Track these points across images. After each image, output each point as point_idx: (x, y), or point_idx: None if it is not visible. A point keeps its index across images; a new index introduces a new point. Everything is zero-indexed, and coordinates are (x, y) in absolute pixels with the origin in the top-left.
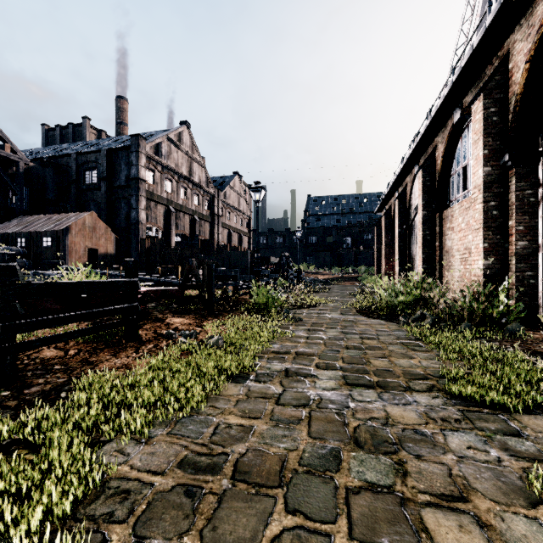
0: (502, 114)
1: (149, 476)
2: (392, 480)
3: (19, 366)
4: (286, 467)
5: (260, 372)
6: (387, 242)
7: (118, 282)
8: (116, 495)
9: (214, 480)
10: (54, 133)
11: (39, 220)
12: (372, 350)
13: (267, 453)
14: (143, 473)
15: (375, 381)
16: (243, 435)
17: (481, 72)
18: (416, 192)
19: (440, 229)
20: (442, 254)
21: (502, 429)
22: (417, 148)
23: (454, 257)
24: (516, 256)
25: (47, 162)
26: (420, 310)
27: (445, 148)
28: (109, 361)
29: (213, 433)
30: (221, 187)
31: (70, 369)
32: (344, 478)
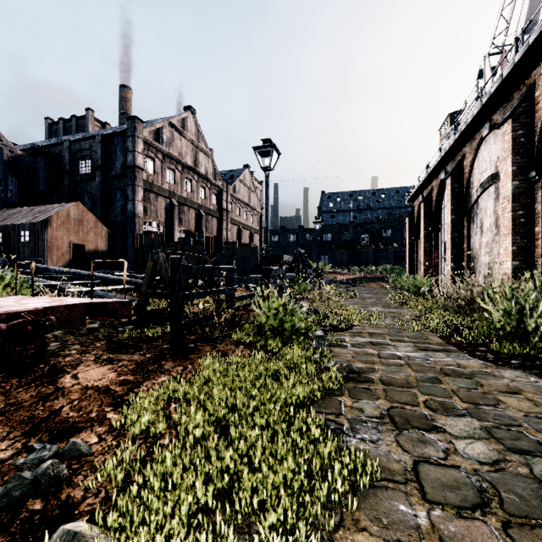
0: None
1: None
2: None
3: None
4: None
5: None
6: (427, 234)
7: None
8: None
9: None
10: (58, 127)
11: (20, 212)
12: None
13: None
14: None
15: None
16: None
17: None
18: (482, 163)
19: None
20: None
21: None
22: (495, 94)
23: None
24: None
25: (37, 150)
26: None
27: None
28: None
29: None
30: (230, 181)
31: None
32: None
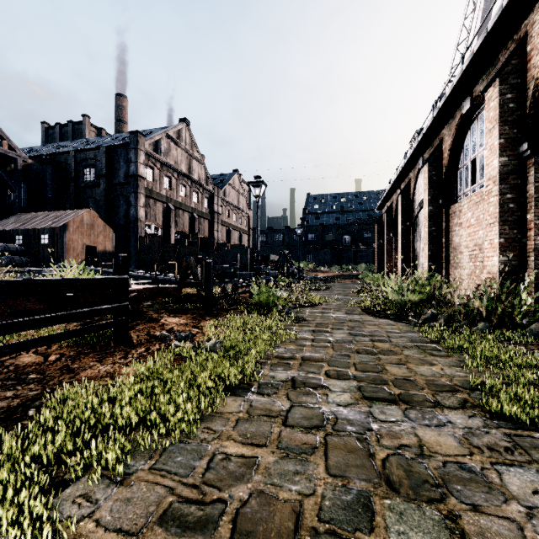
0: (519, 101)
1: (119, 538)
2: None
3: None
4: (302, 525)
5: (262, 381)
6: (389, 239)
7: (105, 279)
8: None
9: None
10: (54, 131)
11: (37, 217)
12: (385, 355)
13: (276, 500)
14: (112, 533)
15: (396, 394)
16: (244, 471)
17: (494, 58)
18: (420, 187)
19: (447, 225)
20: (449, 250)
21: None
22: (421, 142)
23: (462, 254)
24: (535, 252)
25: (45, 159)
26: (431, 310)
27: (452, 141)
28: (92, 368)
29: (207, 469)
30: (220, 185)
31: (47, 378)
32: None
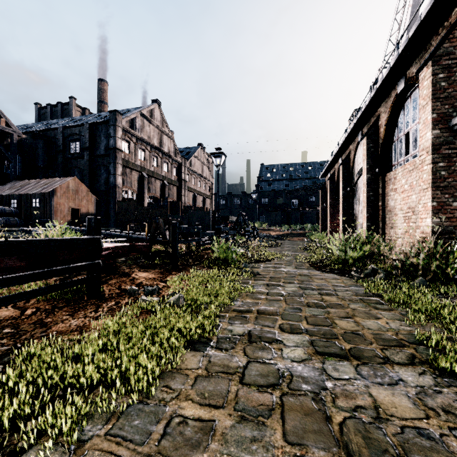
0: (450, 80)
1: None
2: None
3: None
4: None
5: (221, 335)
6: (331, 203)
7: (78, 239)
8: None
9: None
10: (45, 111)
11: (29, 184)
12: (334, 309)
13: None
14: None
15: (347, 349)
16: (200, 438)
17: (426, 43)
18: (359, 158)
19: (383, 190)
20: (385, 212)
21: None
22: (361, 118)
23: (397, 215)
24: None
25: (37, 134)
26: (371, 265)
27: (388, 117)
28: (64, 322)
29: (163, 434)
30: (187, 157)
31: (20, 333)
32: None
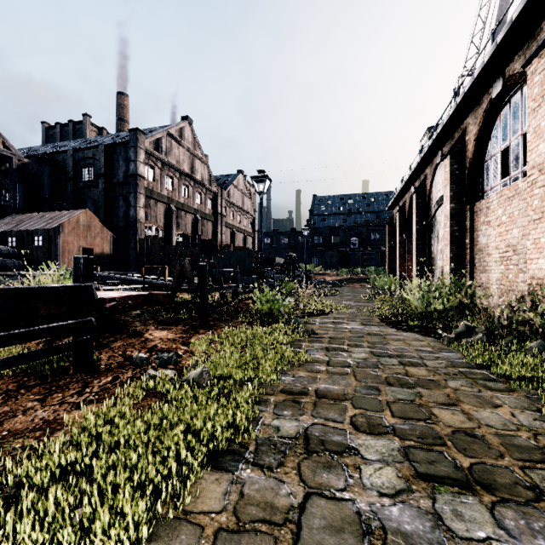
0: None
1: None
2: None
3: None
4: None
5: (262, 438)
6: (401, 241)
7: (56, 288)
8: None
9: None
10: (54, 131)
11: (31, 218)
12: (426, 389)
13: None
14: None
15: (465, 467)
16: None
17: (535, 28)
18: (437, 184)
19: (471, 224)
20: (473, 252)
21: None
22: (441, 133)
23: (490, 256)
24: None
25: (42, 158)
26: (464, 322)
27: (478, 130)
28: (26, 413)
29: None
30: (224, 186)
31: None
32: None
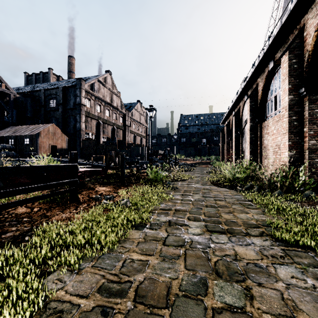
0: (300, 63)
1: (77, 299)
2: (243, 303)
3: (1, 218)
4: (170, 292)
5: (152, 222)
6: (228, 141)
7: (64, 165)
8: (54, 314)
9: (121, 302)
10: (32, 78)
11: (22, 128)
12: (222, 208)
13: (158, 281)
14: (74, 296)
15: (226, 229)
16: (141, 267)
17: (286, 38)
18: (245, 111)
19: (260, 133)
20: (261, 148)
21: (312, 263)
22: (246, 85)
23: (269, 150)
24: (308, 150)
25: (27, 94)
26: (250, 183)
27: (263, 85)
28: (58, 215)
29: (122, 266)
30: (129, 109)
31: (33, 221)
32: (211, 301)
